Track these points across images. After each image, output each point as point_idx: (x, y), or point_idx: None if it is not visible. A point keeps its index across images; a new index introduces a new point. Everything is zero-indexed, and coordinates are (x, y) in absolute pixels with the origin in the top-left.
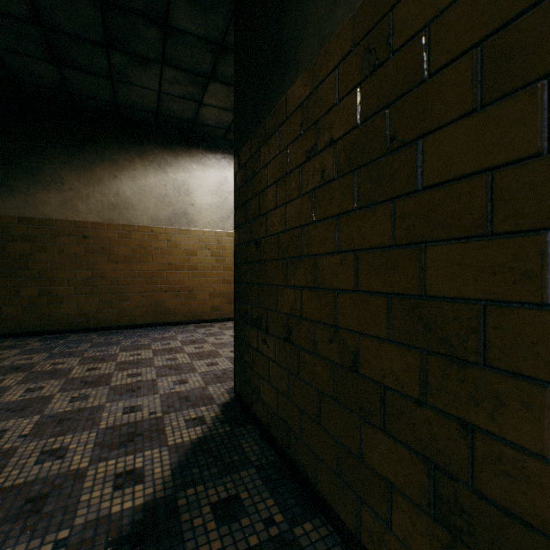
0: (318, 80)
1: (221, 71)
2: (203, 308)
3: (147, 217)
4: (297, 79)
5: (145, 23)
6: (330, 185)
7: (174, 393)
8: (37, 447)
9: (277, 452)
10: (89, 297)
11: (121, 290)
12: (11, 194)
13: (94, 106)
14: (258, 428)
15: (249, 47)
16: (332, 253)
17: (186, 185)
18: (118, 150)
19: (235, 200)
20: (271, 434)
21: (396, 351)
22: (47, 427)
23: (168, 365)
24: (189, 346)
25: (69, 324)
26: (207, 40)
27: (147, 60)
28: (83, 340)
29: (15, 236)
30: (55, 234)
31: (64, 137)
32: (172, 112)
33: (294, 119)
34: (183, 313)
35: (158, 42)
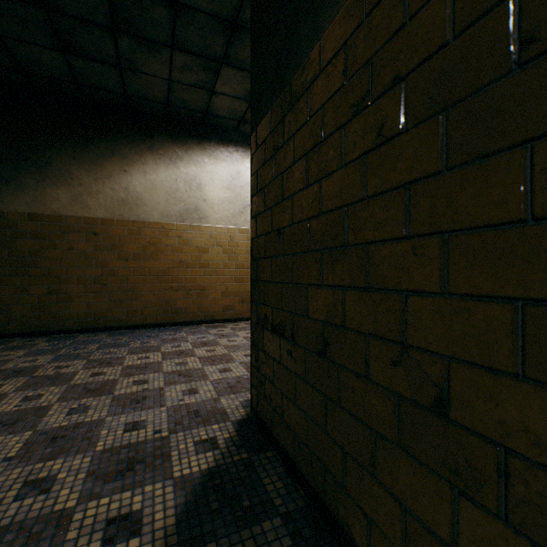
0: (372, 2)
1: (234, 54)
2: (215, 307)
3: (157, 213)
4: (338, 13)
5: (153, 0)
6: (393, 142)
7: (183, 405)
8: (21, 475)
9: (307, 494)
10: (99, 296)
11: (131, 288)
12: (20, 190)
13: (104, 98)
14: (281, 456)
15: (269, 1)
16: (396, 238)
17: (197, 179)
18: (128, 144)
19: (251, 186)
20: (298, 469)
21: (537, 397)
22: (37, 447)
23: (178, 371)
24: (200, 349)
25: (78, 323)
26: (219, 18)
27: (156, 44)
28: (92, 341)
29: (25, 233)
30: (64, 230)
31: (74, 130)
32: (183, 102)
33: (332, 68)
34: (194, 312)
35: (167, 22)
